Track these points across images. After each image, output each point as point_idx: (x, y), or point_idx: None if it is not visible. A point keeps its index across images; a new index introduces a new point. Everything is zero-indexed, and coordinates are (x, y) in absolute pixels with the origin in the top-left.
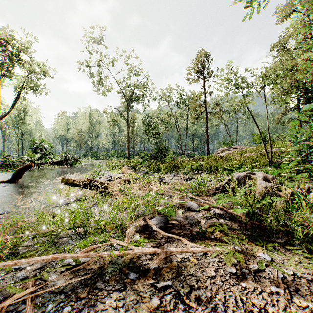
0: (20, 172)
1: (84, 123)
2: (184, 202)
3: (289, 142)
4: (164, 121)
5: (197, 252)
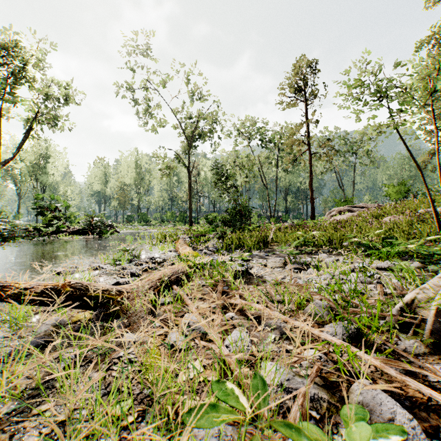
0: None
1: (129, 174)
2: None
3: None
4: (243, 167)
5: None
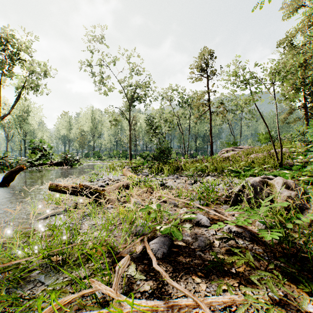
0: (11, 175)
1: (86, 124)
2: (193, 217)
3: (298, 142)
4: (166, 121)
5: (218, 305)
